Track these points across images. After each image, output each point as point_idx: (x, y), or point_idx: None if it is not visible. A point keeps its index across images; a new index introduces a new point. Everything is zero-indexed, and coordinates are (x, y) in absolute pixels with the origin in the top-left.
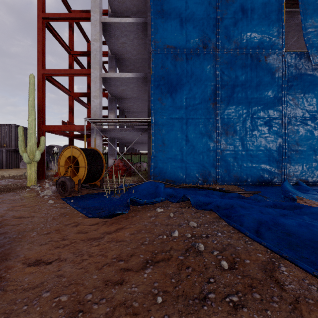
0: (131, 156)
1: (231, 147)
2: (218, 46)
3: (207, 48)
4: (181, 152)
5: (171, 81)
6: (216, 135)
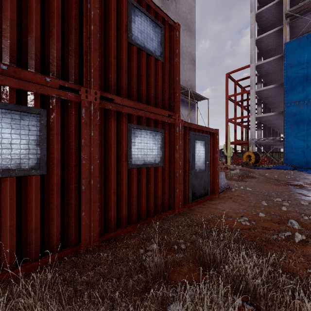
0: (272, 154)
1: None
2: None
3: None
4: (303, 152)
5: (296, 118)
6: None
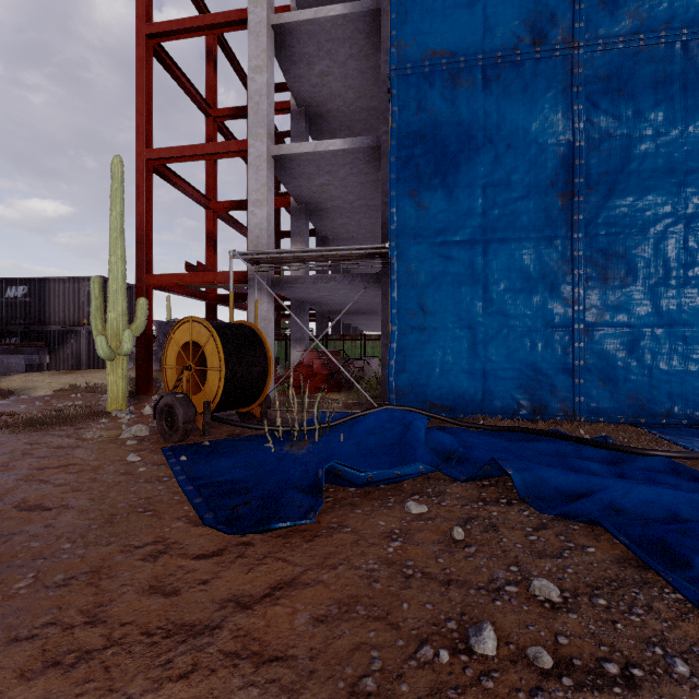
0: (343, 344)
1: (620, 317)
2: (578, 33)
3: (547, 43)
4: (471, 332)
5: (443, 143)
6: (574, 284)
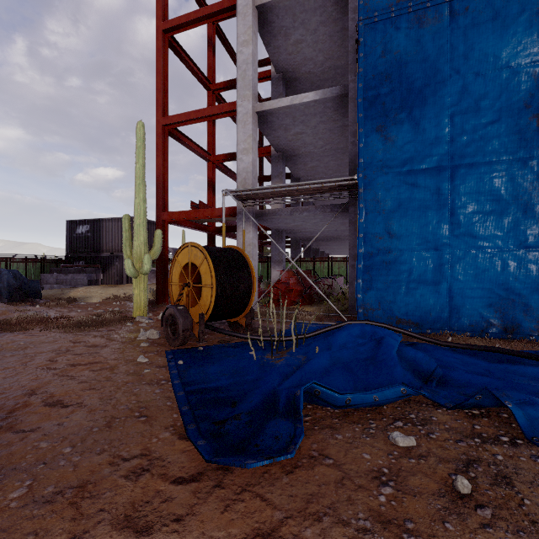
0: (313, 265)
1: None
2: None
3: None
4: (437, 253)
5: (409, 80)
6: None
